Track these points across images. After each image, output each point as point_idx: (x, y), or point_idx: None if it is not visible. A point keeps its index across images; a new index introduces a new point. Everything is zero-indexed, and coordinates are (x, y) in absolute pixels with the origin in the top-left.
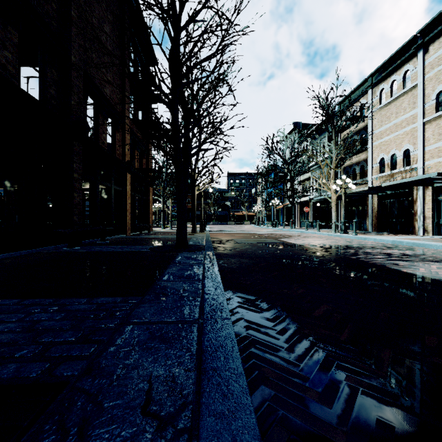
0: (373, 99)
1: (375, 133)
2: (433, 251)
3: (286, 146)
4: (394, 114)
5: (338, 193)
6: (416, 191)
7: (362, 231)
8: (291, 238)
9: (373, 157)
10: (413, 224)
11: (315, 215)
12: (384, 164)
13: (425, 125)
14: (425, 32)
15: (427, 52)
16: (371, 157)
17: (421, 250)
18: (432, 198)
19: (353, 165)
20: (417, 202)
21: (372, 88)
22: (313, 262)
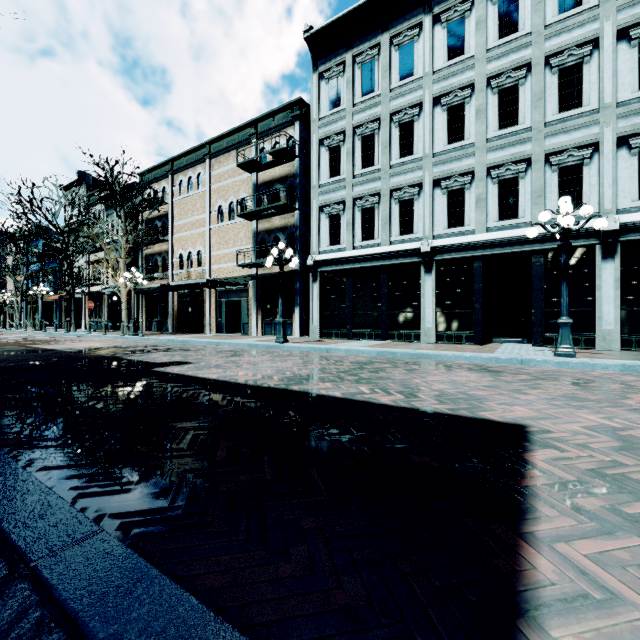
0: (174, 187)
1: (176, 225)
2: (187, 345)
3: (60, 207)
4: (191, 212)
5: (129, 288)
6: (206, 292)
7: (163, 332)
8: (52, 344)
9: (174, 251)
10: (205, 323)
11: (111, 313)
12: (183, 260)
13: (212, 232)
14: (212, 146)
15: (213, 165)
16: (172, 250)
17: (179, 345)
18: (216, 300)
19: (156, 255)
20: (207, 303)
21: (173, 174)
22: (49, 361)
